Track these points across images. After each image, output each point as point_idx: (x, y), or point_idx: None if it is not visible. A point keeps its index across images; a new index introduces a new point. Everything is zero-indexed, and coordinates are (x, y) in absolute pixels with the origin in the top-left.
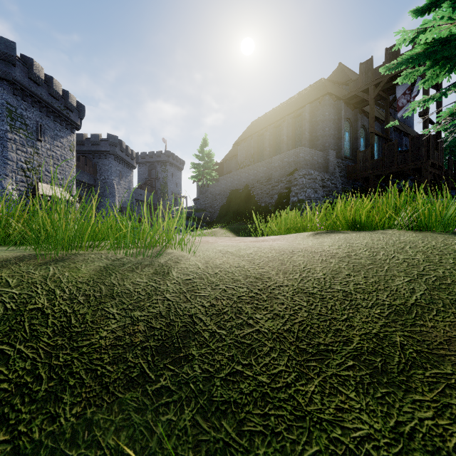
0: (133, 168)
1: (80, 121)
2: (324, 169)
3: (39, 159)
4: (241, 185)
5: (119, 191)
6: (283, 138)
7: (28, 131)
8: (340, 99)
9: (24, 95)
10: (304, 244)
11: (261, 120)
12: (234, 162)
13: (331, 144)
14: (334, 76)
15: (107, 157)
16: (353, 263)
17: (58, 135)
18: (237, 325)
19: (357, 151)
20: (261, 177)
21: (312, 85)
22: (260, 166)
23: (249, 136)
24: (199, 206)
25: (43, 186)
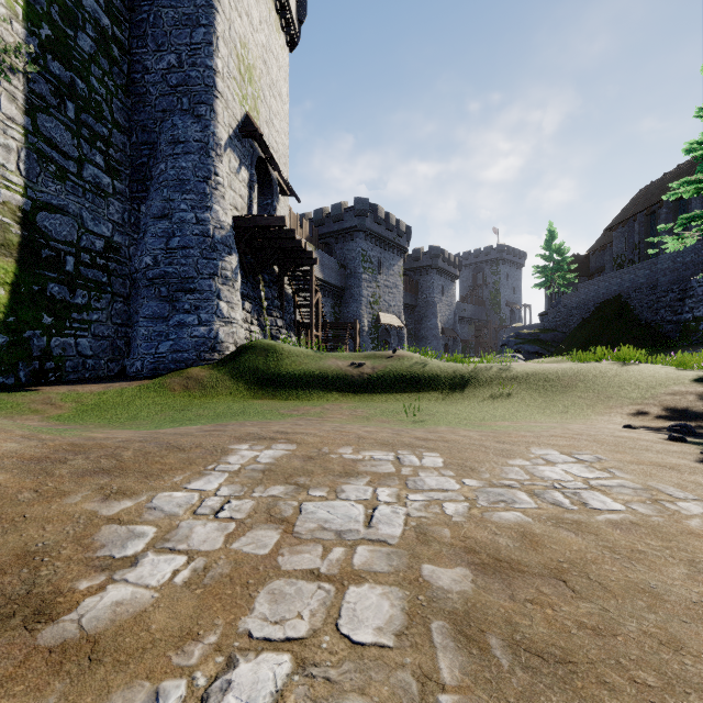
0: (456, 278)
1: (408, 244)
2: None
3: (379, 291)
4: (611, 295)
5: (440, 309)
6: None
7: (373, 268)
8: None
9: (371, 238)
10: (561, 366)
11: (653, 187)
12: (608, 253)
13: None
14: None
15: (428, 272)
16: (564, 370)
17: (391, 264)
18: (526, 377)
19: None
20: (640, 283)
21: None
22: (639, 268)
23: (631, 216)
24: (546, 324)
25: (382, 315)
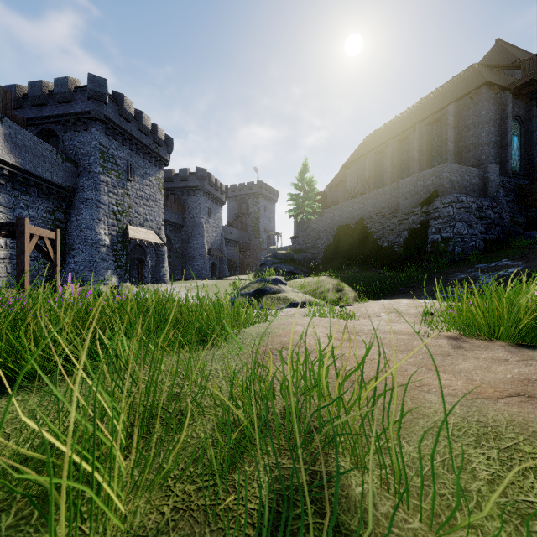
0: (222, 203)
1: (169, 156)
2: (480, 193)
3: (129, 201)
4: (354, 219)
5: (208, 230)
6: (412, 154)
7: (119, 171)
8: (504, 89)
9: (115, 133)
10: None
11: (379, 132)
12: (341, 190)
13: (490, 155)
14: (489, 60)
15: (195, 193)
16: None
17: (147, 173)
18: None
19: (535, 162)
20: (382, 207)
21: (457, 75)
22: (381, 193)
23: (363, 155)
24: (298, 246)
25: (132, 229)
